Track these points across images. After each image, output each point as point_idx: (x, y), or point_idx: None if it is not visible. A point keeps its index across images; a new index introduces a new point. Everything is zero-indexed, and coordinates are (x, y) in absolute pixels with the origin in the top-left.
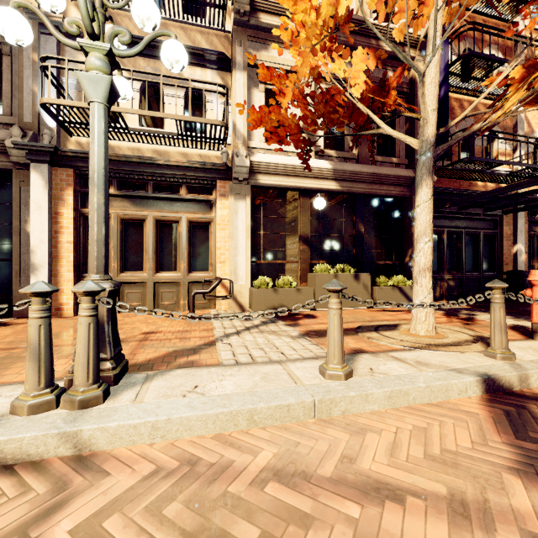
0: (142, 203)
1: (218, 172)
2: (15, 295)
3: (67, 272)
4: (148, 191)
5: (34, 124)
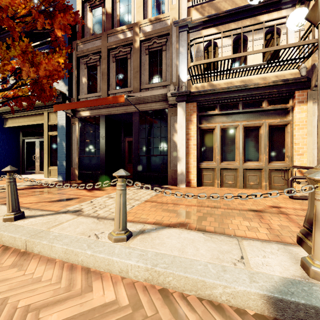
0: (234, 117)
1: (297, 84)
2: (168, 173)
3: (193, 162)
4: (239, 108)
5: (176, 82)
